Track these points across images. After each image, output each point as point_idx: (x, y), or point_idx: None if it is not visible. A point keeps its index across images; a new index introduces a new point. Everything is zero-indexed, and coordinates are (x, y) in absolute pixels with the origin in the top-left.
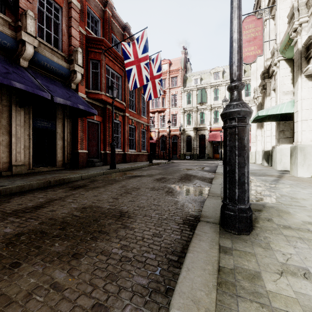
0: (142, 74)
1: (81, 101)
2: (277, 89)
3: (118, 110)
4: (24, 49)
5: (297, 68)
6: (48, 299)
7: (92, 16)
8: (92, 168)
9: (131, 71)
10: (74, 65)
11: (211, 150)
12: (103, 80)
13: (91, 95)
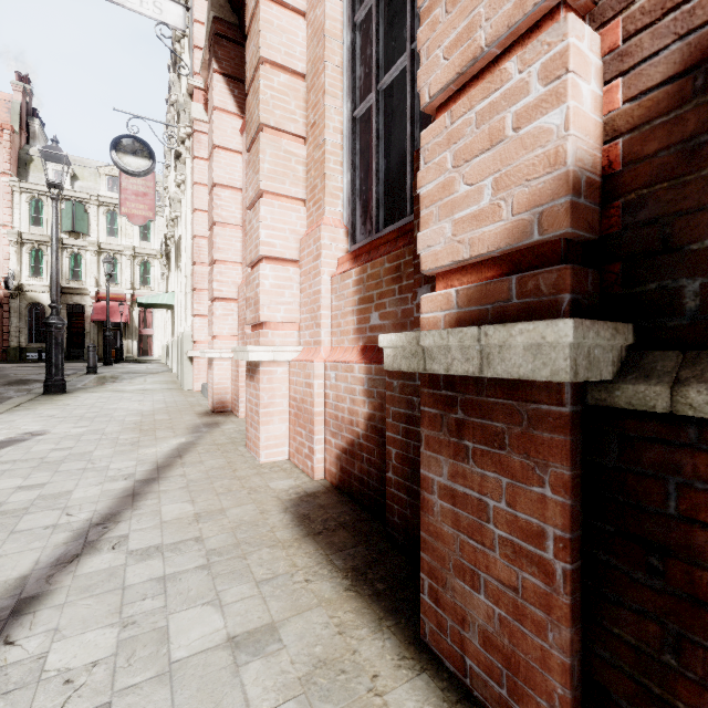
0: None
1: None
2: (172, 270)
3: None
4: None
5: (175, 261)
6: None
7: None
8: None
9: None
10: None
11: (101, 340)
12: None
13: None
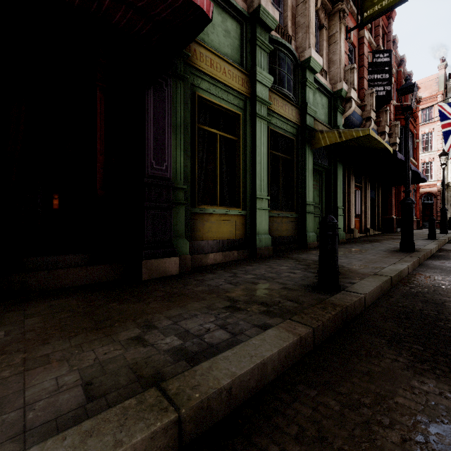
0: None
1: None
2: None
3: None
4: (382, 138)
5: None
6: None
7: None
8: None
9: (450, 132)
10: (396, 138)
11: None
12: None
13: None
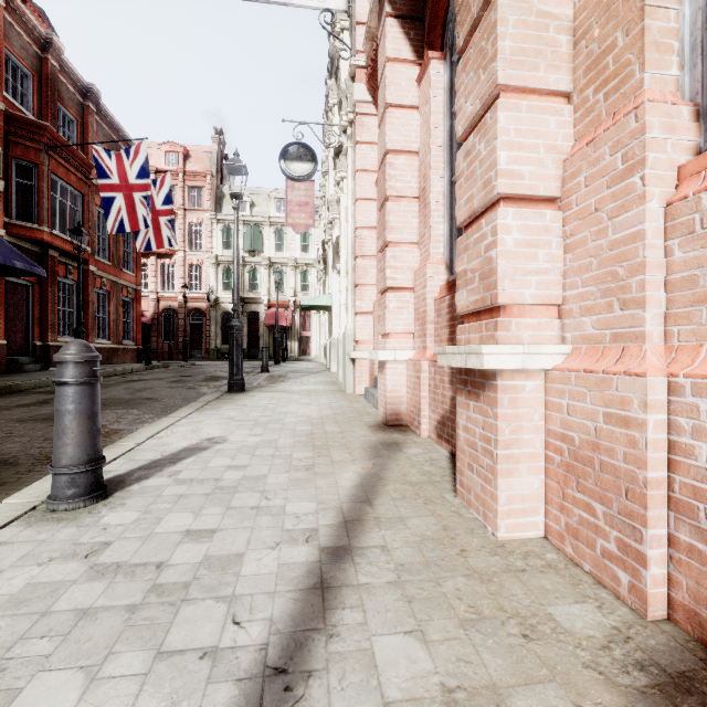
0: (136, 212)
1: (6, 247)
2: (329, 273)
3: (73, 259)
4: None
5: (333, 262)
6: (136, 413)
7: (15, 65)
8: (27, 374)
9: (113, 202)
10: None
11: (271, 342)
12: (46, 203)
13: (17, 230)
